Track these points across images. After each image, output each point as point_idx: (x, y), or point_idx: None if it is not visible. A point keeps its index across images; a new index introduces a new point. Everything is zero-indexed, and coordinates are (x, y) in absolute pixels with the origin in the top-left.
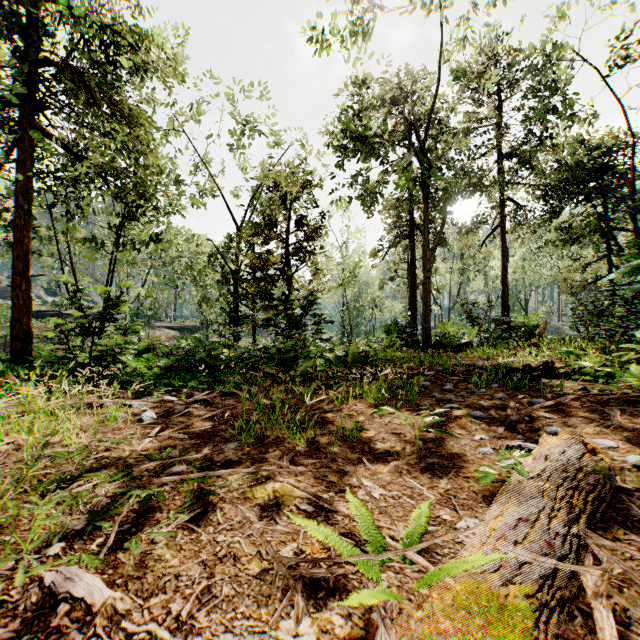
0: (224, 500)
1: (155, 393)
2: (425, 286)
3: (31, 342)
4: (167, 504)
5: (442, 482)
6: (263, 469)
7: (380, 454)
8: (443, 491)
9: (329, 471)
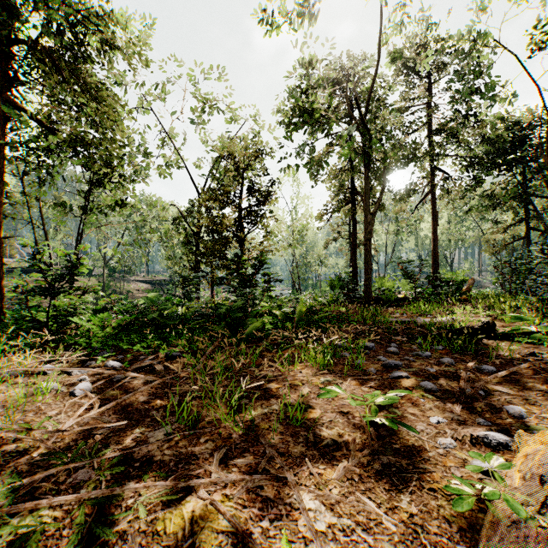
0: (125, 537)
1: (99, 357)
2: (366, 247)
3: (3, 299)
4: (48, 545)
5: (403, 499)
6: (184, 481)
7: (326, 447)
8: (406, 516)
9: (265, 478)
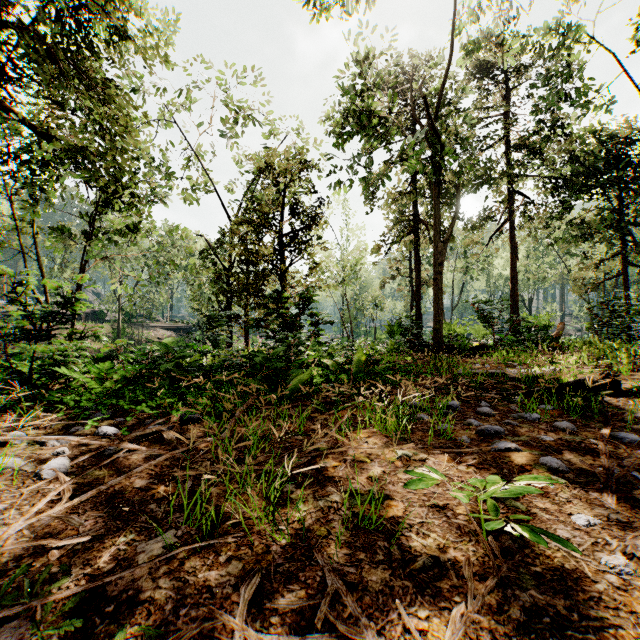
0: None
1: (89, 421)
2: (436, 282)
3: None
4: None
5: None
6: None
7: (423, 571)
8: None
9: None
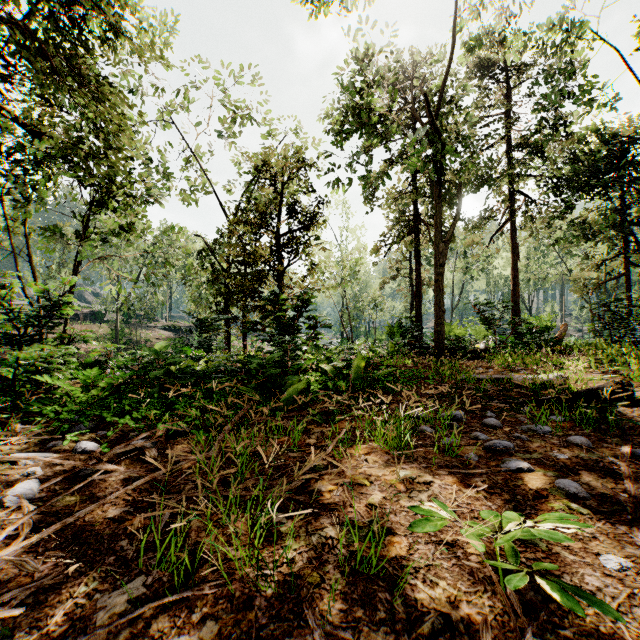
0: None
1: (68, 436)
2: (437, 283)
3: None
4: None
5: None
6: None
7: (432, 635)
8: None
9: None
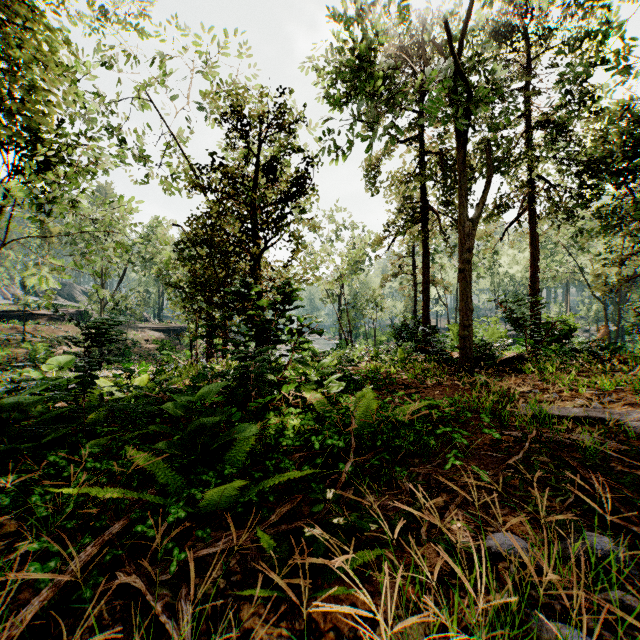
0: None
1: None
2: (464, 274)
3: None
4: None
5: None
6: None
7: None
8: None
9: None
